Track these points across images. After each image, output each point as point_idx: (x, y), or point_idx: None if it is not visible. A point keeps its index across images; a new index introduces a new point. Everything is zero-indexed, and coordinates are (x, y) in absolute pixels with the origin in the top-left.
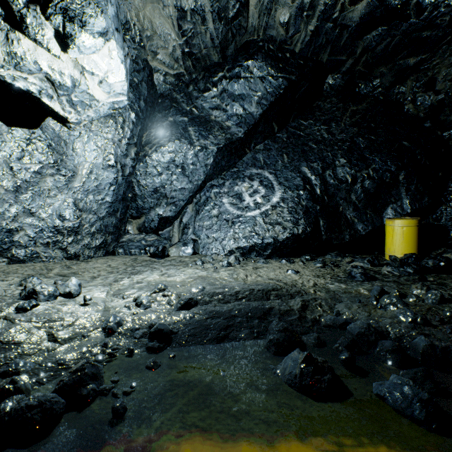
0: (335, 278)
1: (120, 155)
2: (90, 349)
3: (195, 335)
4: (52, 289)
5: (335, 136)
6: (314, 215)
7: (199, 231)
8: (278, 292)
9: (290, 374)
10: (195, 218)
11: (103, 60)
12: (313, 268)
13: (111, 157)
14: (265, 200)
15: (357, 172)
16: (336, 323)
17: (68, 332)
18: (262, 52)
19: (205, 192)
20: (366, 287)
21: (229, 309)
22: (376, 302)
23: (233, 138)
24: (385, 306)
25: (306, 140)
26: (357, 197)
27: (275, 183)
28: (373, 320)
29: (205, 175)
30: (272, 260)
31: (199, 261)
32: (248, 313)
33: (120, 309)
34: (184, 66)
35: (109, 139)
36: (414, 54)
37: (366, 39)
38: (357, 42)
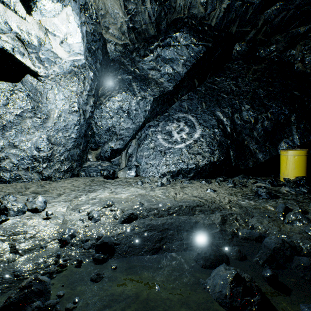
0: (244, 196)
1: (82, 103)
2: (45, 260)
3: (134, 246)
4: (21, 206)
5: (241, 88)
6: (226, 147)
7: (140, 159)
8: (201, 207)
9: (220, 293)
10: (137, 150)
11: (62, 23)
12: (226, 187)
13: (75, 105)
14: (188, 136)
15: (258, 115)
16: (252, 236)
17: (28, 244)
18: (187, 26)
19: (145, 130)
20: (271, 204)
21: (162, 223)
22: (283, 218)
23: (165, 91)
24: (292, 222)
25: (219, 91)
26: (258, 134)
27: (196, 123)
28: (285, 235)
29: (145, 118)
30: (195, 181)
31: (140, 182)
32: (178, 226)
33: (75, 222)
34: (129, 38)
35: (74, 91)
36: (304, 24)
37: (267, 13)
38: (259, 16)
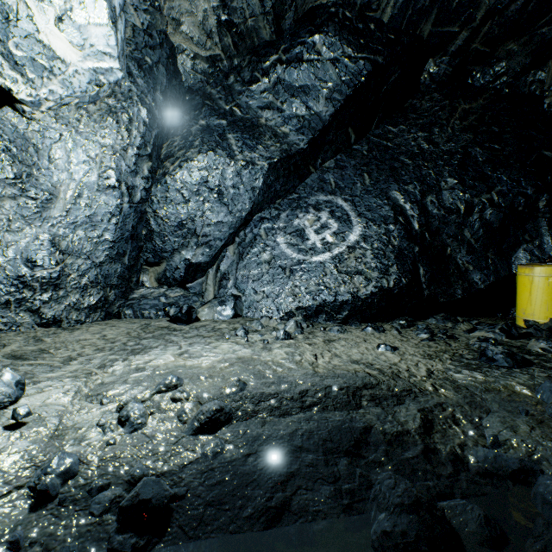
0: (458, 360)
1: (125, 172)
2: None
3: (220, 502)
4: None
5: (438, 147)
6: (411, 259)
7: (243, 283)
8: (374, 390)
9: None
10: (238, 265)
11: None
12: (417, 340)
13: (110, 174)
14: (338, 239)
15: (473, 197)
16: (502, 467)
17: None
18: (334, 22)
19: (252, 228)
20: (522, 381)
21: (289, 432)
22: None
23: (292, 150)
24: None
25: (397, 153)
26: (472, 234)
27: (353, 214)
28: None
29: (252, 203)
30: (351, 327)
31: (241, 330)
32: (325, 441)
33: (86, 432)
34: (221, 44)
35: (108, 146)
36: None
37: None
38: None
